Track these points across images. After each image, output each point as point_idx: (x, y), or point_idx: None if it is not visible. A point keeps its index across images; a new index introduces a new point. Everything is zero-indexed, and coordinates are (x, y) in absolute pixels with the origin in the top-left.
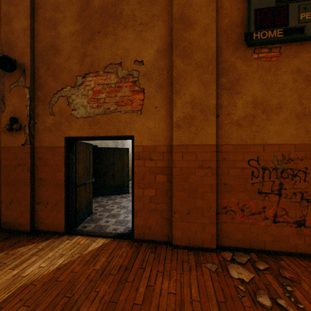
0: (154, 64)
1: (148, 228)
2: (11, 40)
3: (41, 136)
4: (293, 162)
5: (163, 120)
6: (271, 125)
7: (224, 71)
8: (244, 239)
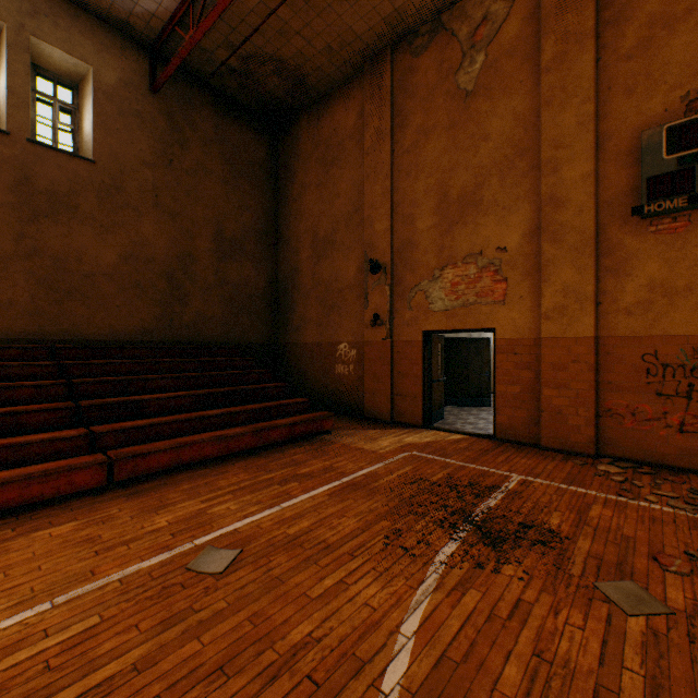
0: (518, 250)
1: (512, 427)
2: (373, 242)
3: (399, 330)
4: None
5: (529, 311)
6: (675, 312)
7: (607, 250)
8: (636, 449)
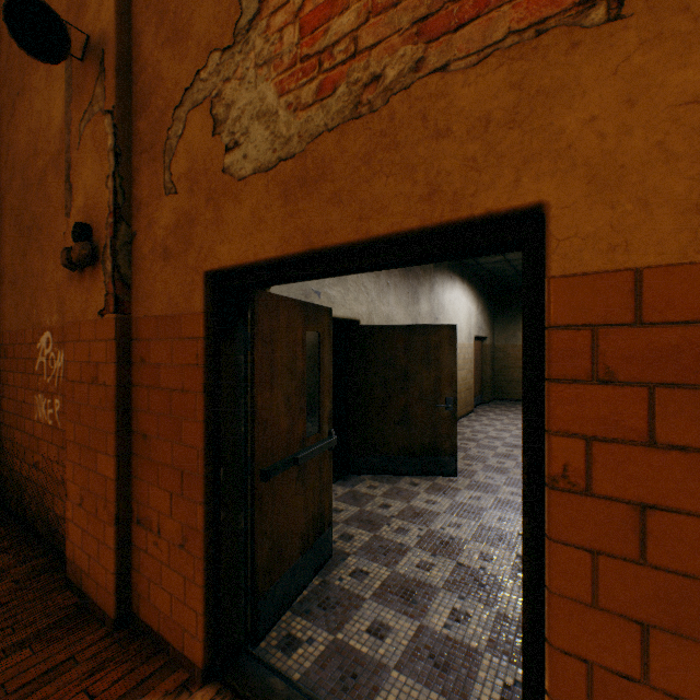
0: None
1: None
2: None
3: (145, 279)
4: None
5: None
6: None
7: None
8: None
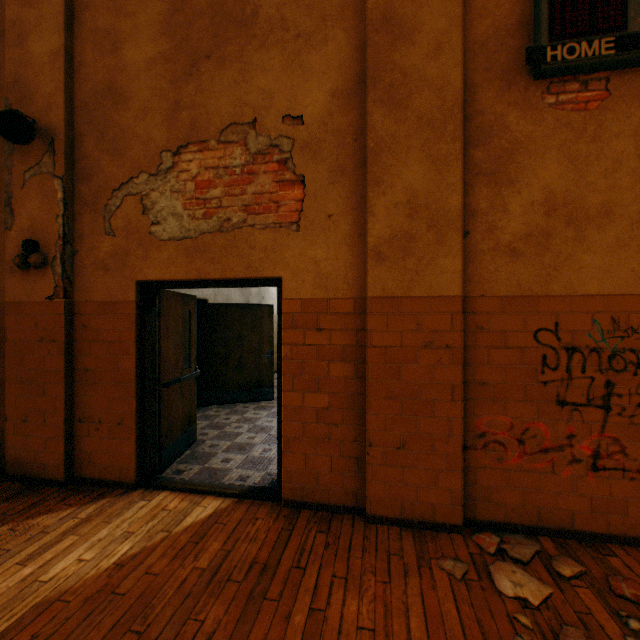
0: (326, 122)
1: (314, 477)
2: (27, 78)
3: (88, 279)
4: (637, 334)
5: (346, 244)
6: (587, 253)
7: (480, 134)
8: (526, 505)
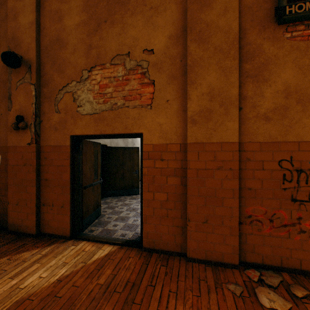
0: (165, 52)
1: (159, 236)
2: (18, 36)
3: (47, 134)
4: None
5: (176, 115)
6: (308, 118)
7: (248, 55)
8: (274, 255)
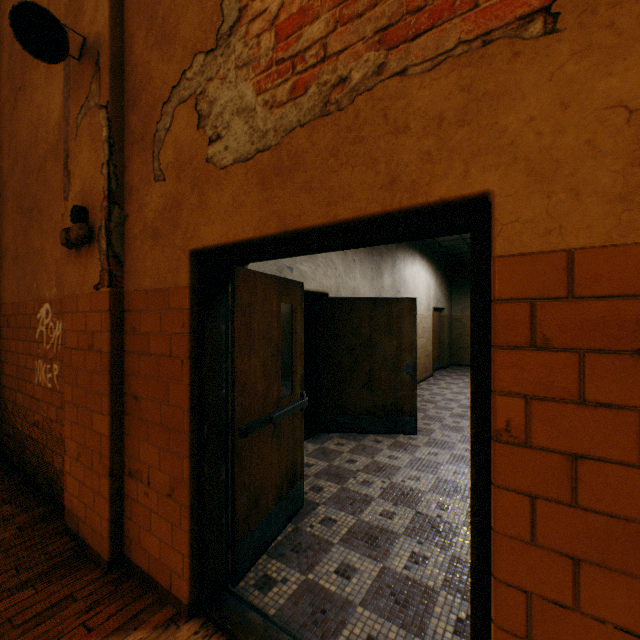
0: None
1: None
2: None
3: (137, 256)
4: None
5: None
6: None
7: None
8: None
